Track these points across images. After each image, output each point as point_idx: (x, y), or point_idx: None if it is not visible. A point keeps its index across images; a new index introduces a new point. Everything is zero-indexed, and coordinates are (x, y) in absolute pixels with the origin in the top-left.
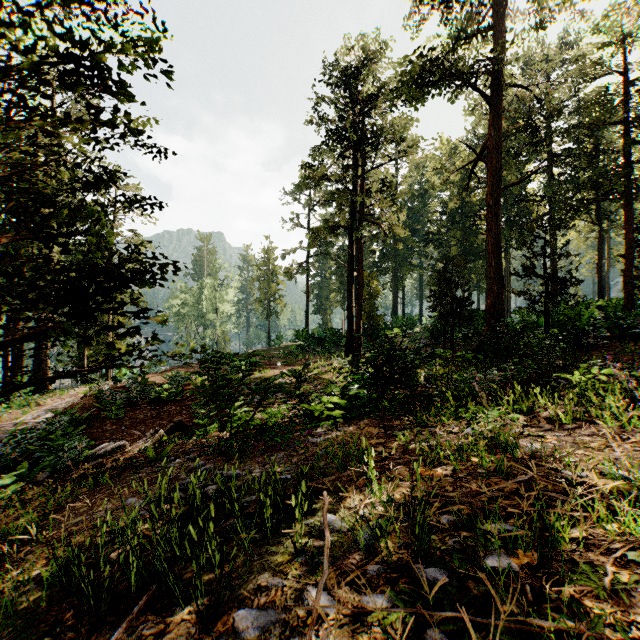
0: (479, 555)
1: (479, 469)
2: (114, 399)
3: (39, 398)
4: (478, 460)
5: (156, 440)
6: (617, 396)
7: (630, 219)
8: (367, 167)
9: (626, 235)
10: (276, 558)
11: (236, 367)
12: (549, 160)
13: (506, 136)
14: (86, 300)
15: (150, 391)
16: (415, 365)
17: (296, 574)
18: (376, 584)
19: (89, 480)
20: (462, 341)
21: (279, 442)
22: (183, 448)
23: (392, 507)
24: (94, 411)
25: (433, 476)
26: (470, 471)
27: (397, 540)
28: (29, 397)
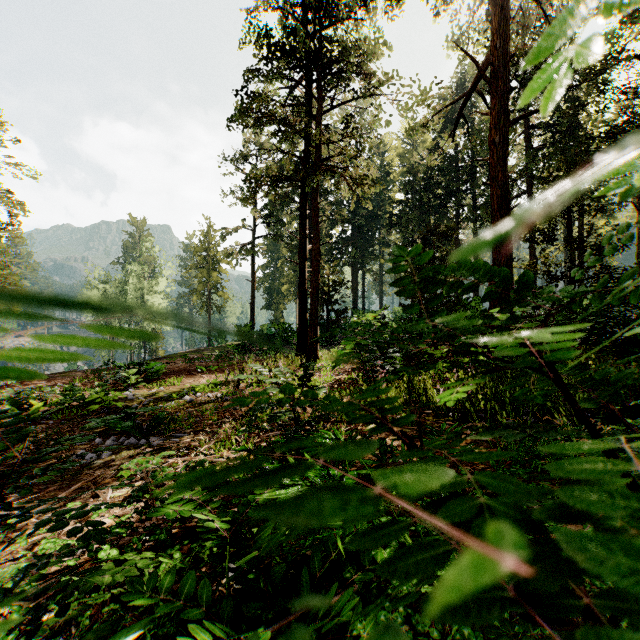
0: None
1: None
2: None
3: None
4: None
5: None
6: None
7: None
8: None
9: None
10: None
11: None
12: (528, 131)
13: None
14: None
15: None
16: None
17: None
18: None
19: None
20: None
21: None
22: None
23: None
24: None
25: None
26: None
27: None
28: None
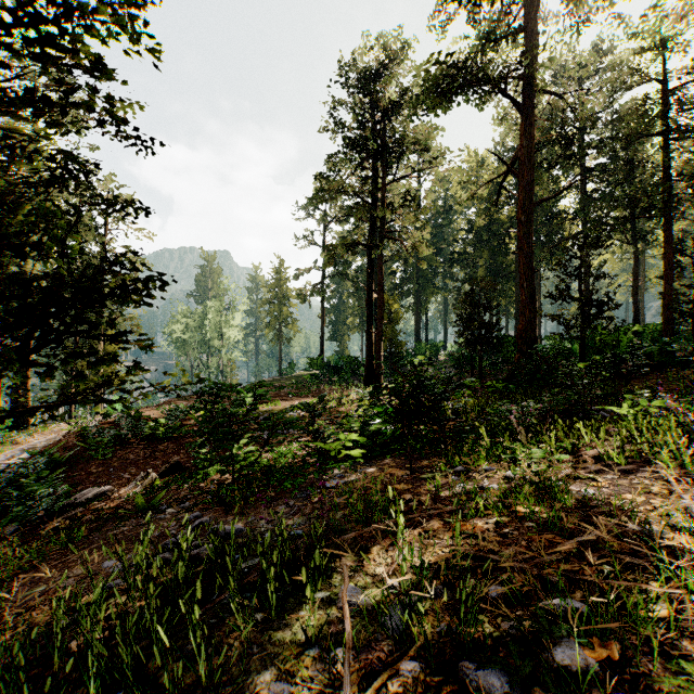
0: (551, 655)
1: (526, 522)
2: (101, 437)
3: (18, 435)
4: (525, 511)
5: (147, 485)
6: (674, 432)
7: (669, 238)
8: (388, 180)
9: (665, 255)
10: (281, 650)
11: (239, 400)
12: (582, 175)
13: (538, 147)
14: (45, 319)
15: (143, 427)
16: (445, 397)
17: (307, 676)
18: (413, 691)
19: (61, 536)
20: (490, 370)
21: (289, 488)
22: (177, 495)
23: (433, 588)
24: (78, 451)
25: (473, 531)
26: (516, 525)
27: (436, 623)
28: (6, 434)
